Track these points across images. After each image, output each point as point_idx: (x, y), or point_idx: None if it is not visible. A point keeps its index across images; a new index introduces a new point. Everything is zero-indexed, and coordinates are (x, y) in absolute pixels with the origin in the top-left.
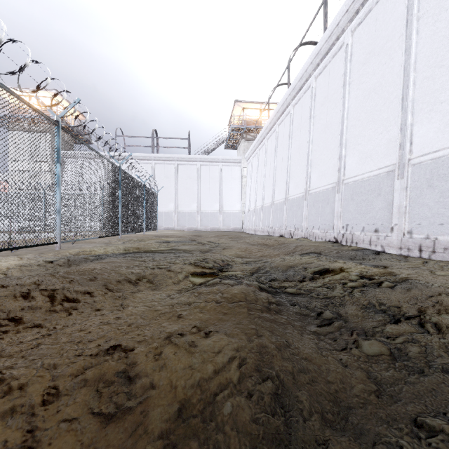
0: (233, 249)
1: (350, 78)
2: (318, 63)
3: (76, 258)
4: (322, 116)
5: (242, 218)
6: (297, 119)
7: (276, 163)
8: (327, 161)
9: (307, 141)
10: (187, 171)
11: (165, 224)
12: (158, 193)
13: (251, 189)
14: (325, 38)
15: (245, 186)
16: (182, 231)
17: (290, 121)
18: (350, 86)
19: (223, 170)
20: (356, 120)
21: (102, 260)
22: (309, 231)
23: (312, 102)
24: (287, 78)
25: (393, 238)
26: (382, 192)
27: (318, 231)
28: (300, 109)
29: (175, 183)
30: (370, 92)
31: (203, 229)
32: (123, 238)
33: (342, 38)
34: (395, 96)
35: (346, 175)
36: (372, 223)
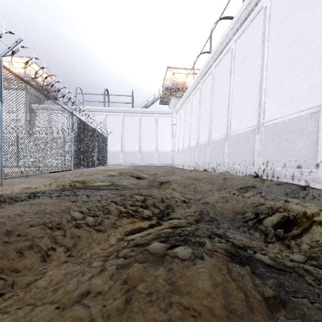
0: (170, 183)
1: (268, 36)
2: (237, 28)
3: (7, 197)
4: (241, 72)
5: (172, 156)
6: (218, 77)
7: (200, 113)
8: (246, 108)
9: (228, 93)
10: (131, 120)
11: (114, 161)
12: (109, 137)
13: (180, 134)
14: (244, 5)
15: (175, 132)
16: (126, 166)
17: (212, 78)
18: (269, 43)
19: (158, 119)
20: (275, 71)
21: (32, 200)
22: (230, 166)
23: (232, 61)
24: (210, 45)
25: (319, 174)
26: (305, 132)
27: (238, 167)
28: (221, 68)
29: (122, 129)
30: (290, 44)
31: (143, 165)
32: (77, 172)
33: (261, 4)
34: (318, 44)
35: (266, 119)
36: (294, 160)
